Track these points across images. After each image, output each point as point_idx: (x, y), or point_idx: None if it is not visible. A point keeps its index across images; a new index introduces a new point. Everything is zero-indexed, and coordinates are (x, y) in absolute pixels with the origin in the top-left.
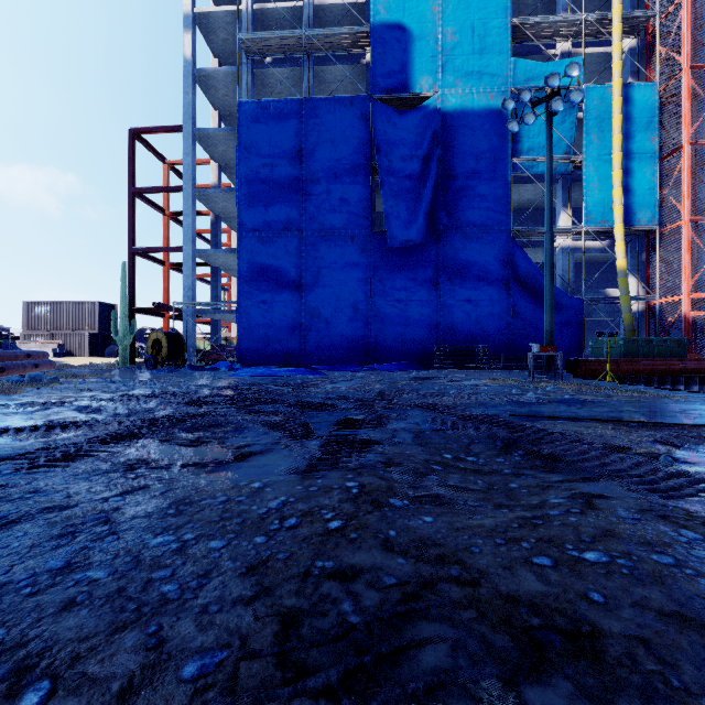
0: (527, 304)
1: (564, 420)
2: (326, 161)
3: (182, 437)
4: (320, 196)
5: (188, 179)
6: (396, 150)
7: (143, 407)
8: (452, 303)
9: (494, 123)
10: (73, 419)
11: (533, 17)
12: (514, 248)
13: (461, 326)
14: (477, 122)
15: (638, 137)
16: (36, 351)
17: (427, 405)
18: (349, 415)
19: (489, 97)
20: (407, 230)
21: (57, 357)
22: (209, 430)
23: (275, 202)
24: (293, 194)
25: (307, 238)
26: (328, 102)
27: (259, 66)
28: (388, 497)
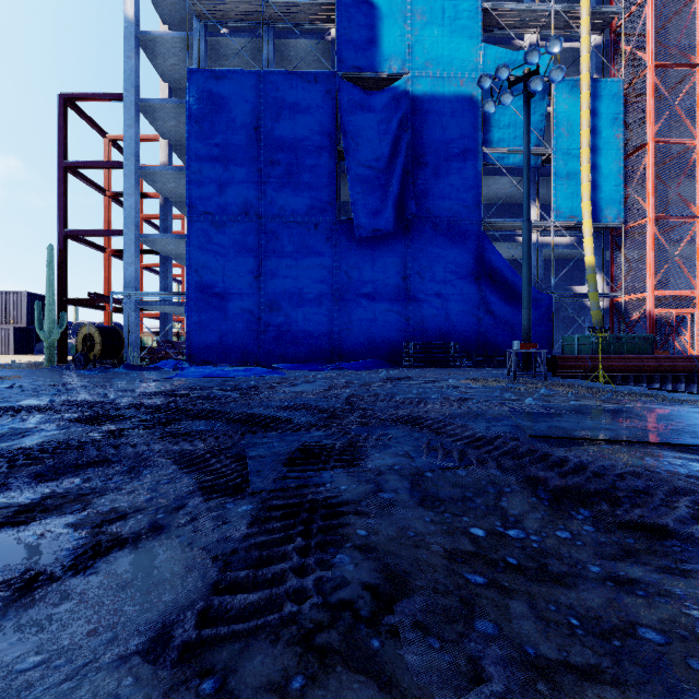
0: (497, 299)
1: (603, 442)
2: (287, 140)
3: (6, 501)
4: (280, 179)
5: (131, 154)
6: (363, 132)
7: (15, 427)
8: (421, 297)
9: (464, 111)
10: None
11: (504, 3)
12: (485, 241)
13: (430, 322)
14: (447, 108)
15: (605, 133)
16: None
17: (414, 421)
18: (309, 440)
19: (460, 83)
20: (374, 219)
21: None
22: (84, 473)
23: (231, 183)
24: (250, 175)
25: (267, 224)
26: (290, 77)
27: (213, 34)
28: None
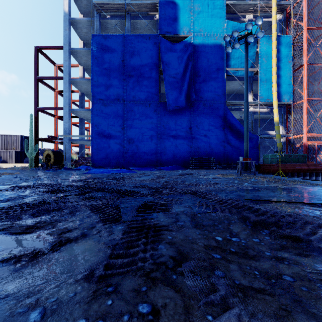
0: (233, 138)
1: (277, 202)
2: (136, 66)
3: (21, 224)
4: (133, 83)
5: (66, 73)
6: (171, 62)
7: (20, 194)
8: (198, 137)
9: (217, 51)
10: None
11: (236, 1)
12: (227, 111)
13: (202, 148)
14: (210, 50)
15: (283, 60)
16: None
17: (193, 192)
18: (147, 200)
19: (215, 38)
20: (176, 101)
21: None
22: (51, 213)
23: (111, 85)
24: (120, 82)
25: (127, 104)
26: (138, 37)
27: (103, 18)
28: None
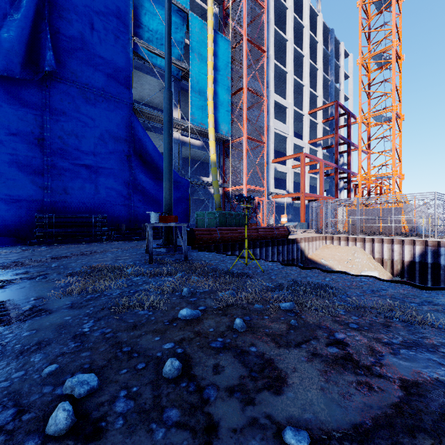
0: (147, 178)
1: None
2: None
3: None
4: None
5: None
6: None
7: None
8: (64, 165)
9: None
10: None
11: None
12: (136, 123)
13: (76, 193)
14: None
15: (221, 71)
16: None
17: None
18: None
19: None
20: None
21: None
22: None
23: None
24: None
25: None
26: None
27: None
28: None
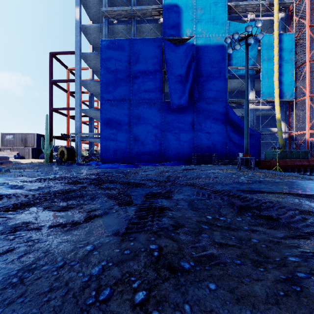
0: (234, 134)
1: (266, 193)
2: (142, 68)
3: (58, 205)
4: (139, 84)
5: (78, 76)
6: (174, 63)
7: (46, 185)
8: (200, 134)
9: (219, 51)
10: (5, 192)
11: (237, 2)
12: (229, 108)
13: (204, 145)
14: (212, 50)
15: (285, 58)
16: (2, 156)
17: (193, 184)
18: (152, 190)
19: (217, 39)
20: (179, 100)
21: (16, 159)
22: (76, 199)
23: (118, 86)
24: (126, 83)
25: (133, 103)
26: (143, 40)
27: (111, 24)
28: (179, 259)
